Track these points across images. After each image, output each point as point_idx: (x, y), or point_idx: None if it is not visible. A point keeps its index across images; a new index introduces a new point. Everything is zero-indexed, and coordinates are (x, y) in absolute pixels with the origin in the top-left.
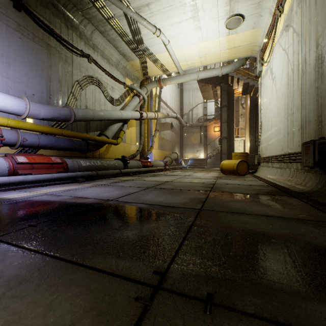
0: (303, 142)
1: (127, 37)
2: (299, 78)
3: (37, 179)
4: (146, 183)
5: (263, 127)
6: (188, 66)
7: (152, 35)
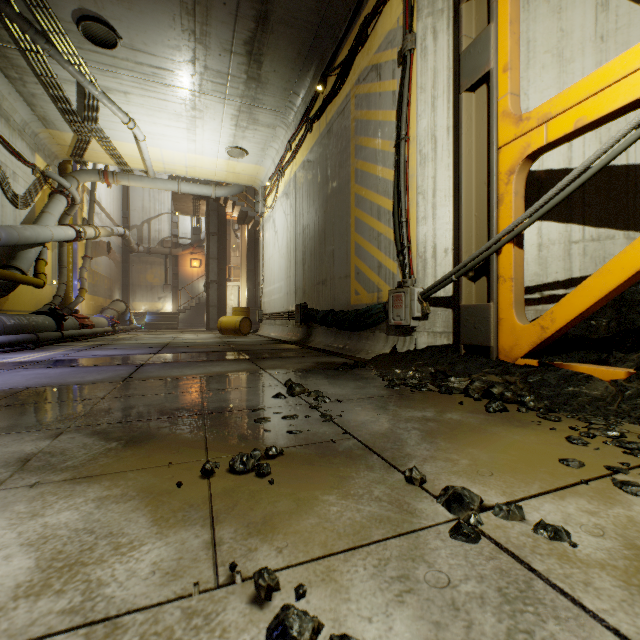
0: (297, 303)
1: (68, 106)
2: (295, 250)
3: None
4: (147, 345)
5: (266, 278)
6: (166, 170)
7: (117, 120)
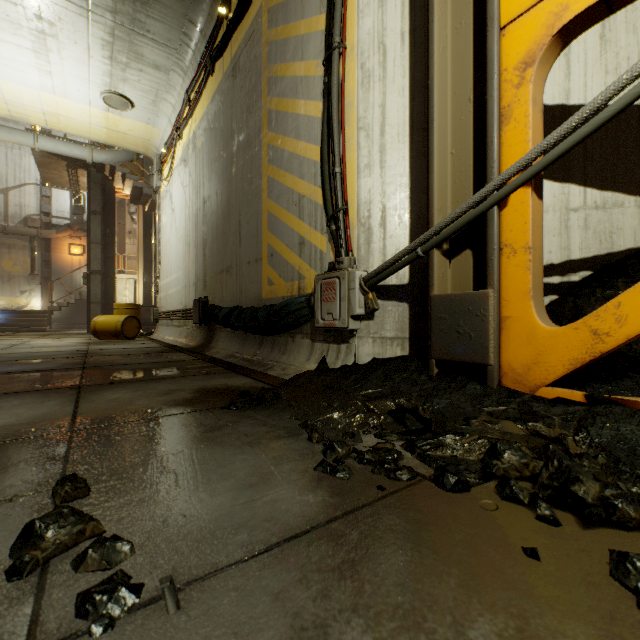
0: (196, 298)
1: None
2: (194, 230)
3: None
4: None
5: (162, 268)
6: (12, 114)
7: None
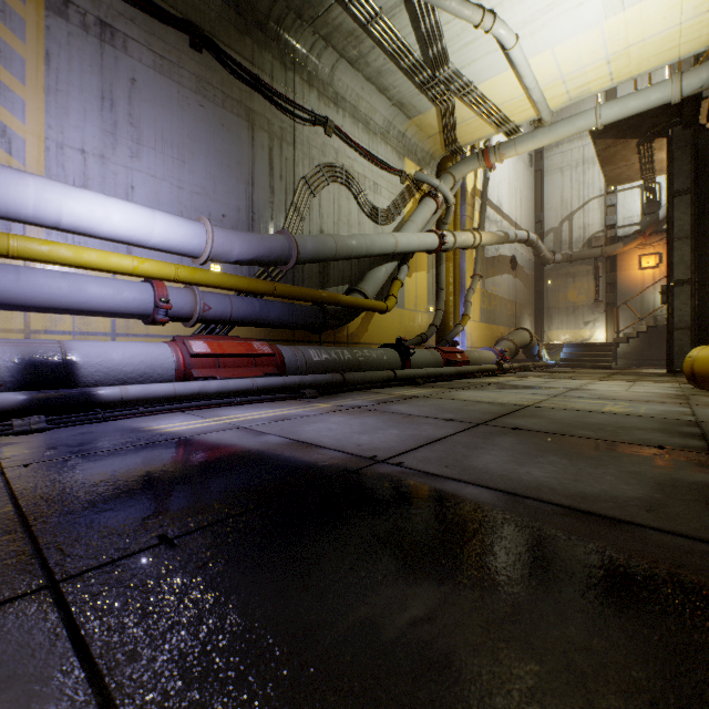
0: None
1: (409, 58)
2: None
3: (224, 389)
4: (466, 409)
5: None
6: (569, 96)
7: (470, 35)
